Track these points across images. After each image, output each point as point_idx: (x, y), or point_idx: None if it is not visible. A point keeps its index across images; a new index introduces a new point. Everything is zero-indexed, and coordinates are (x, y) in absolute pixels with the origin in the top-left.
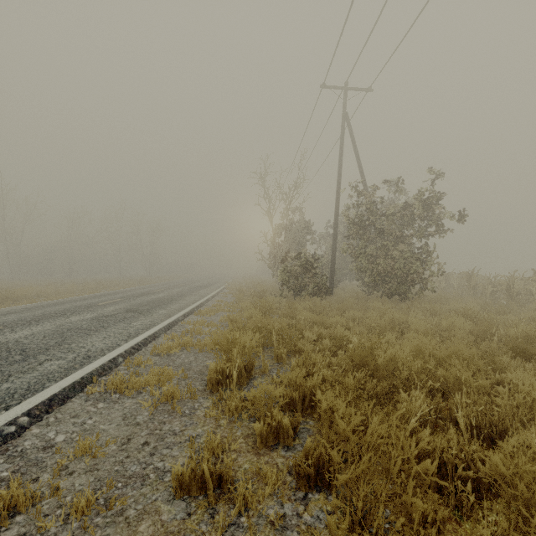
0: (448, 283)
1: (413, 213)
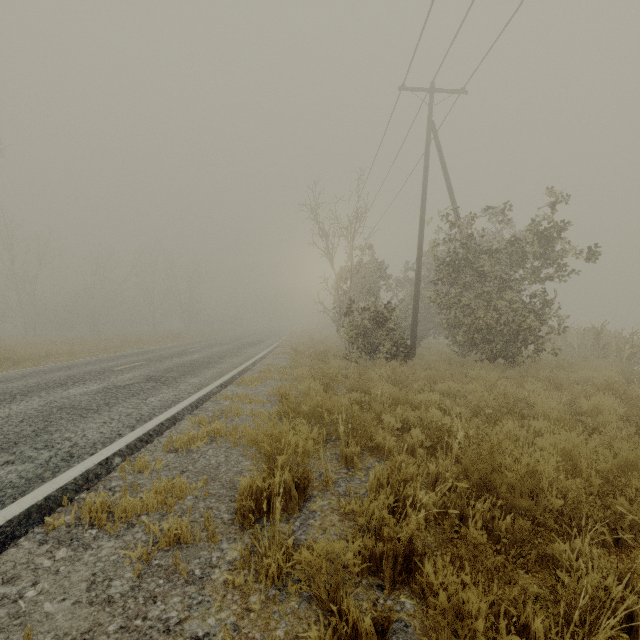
0: (564, 341)
1: (525, 249)
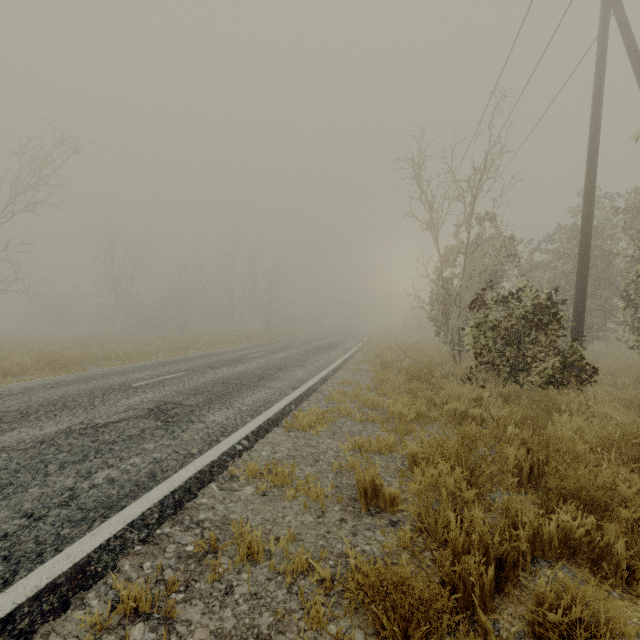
0: None
1: None
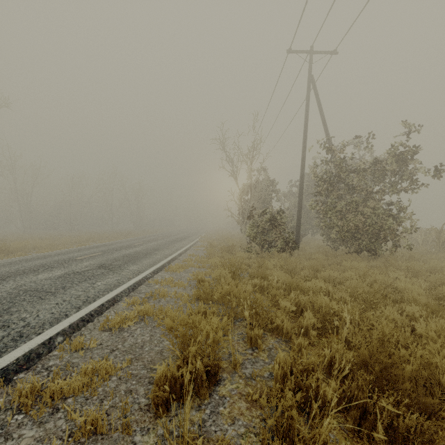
0: (410, 238)
1: (385, 168)
